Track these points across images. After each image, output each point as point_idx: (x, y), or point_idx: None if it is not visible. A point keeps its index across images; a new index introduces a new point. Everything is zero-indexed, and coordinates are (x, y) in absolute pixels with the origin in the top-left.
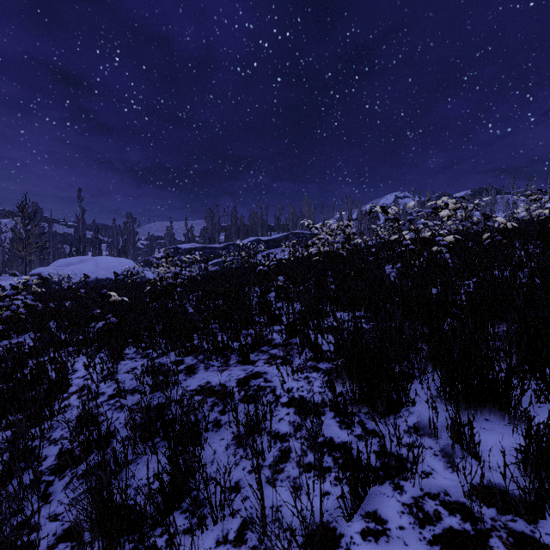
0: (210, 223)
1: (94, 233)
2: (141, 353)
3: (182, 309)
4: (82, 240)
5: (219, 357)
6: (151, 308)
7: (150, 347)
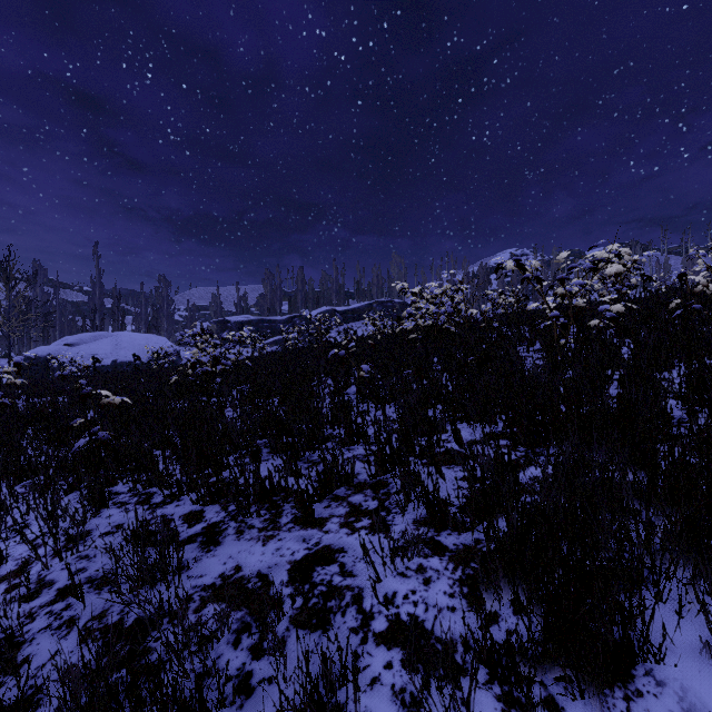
0: (269, 289)
1: (116, 301)
2: (139, 493)
3: (217, 414)
4: (98, 310)
5: (263, 507)
6: (174, 411)
7: (154, 484)
